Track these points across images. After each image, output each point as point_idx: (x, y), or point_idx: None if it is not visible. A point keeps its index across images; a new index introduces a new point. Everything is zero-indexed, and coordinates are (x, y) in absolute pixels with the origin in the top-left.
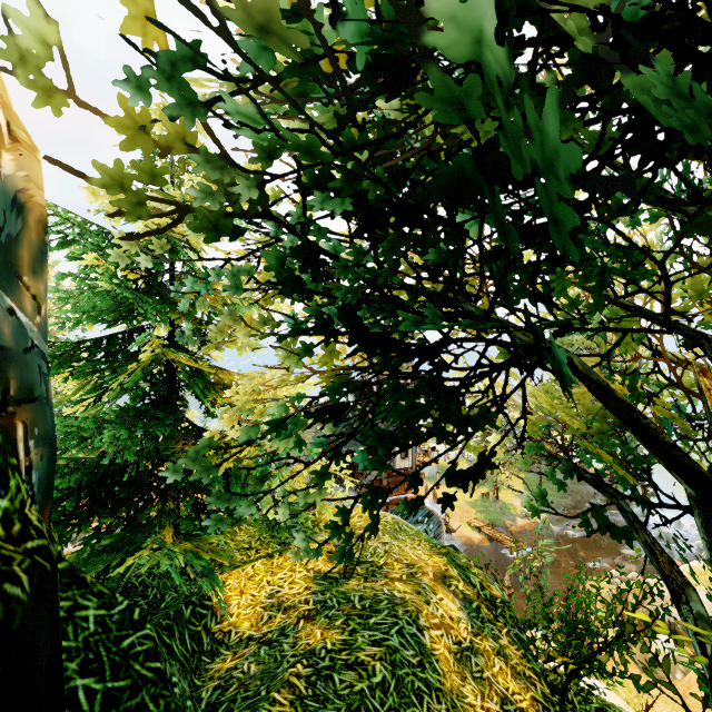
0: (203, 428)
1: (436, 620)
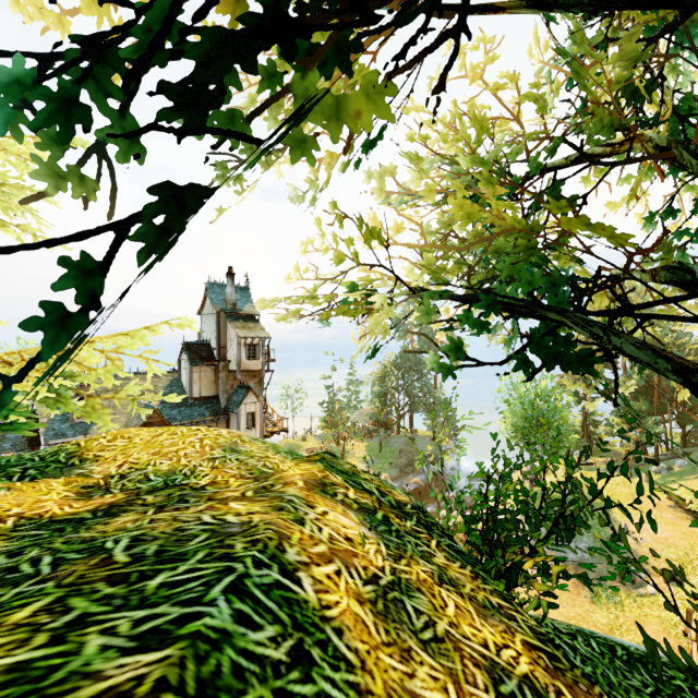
0: None
1: (321, 547)
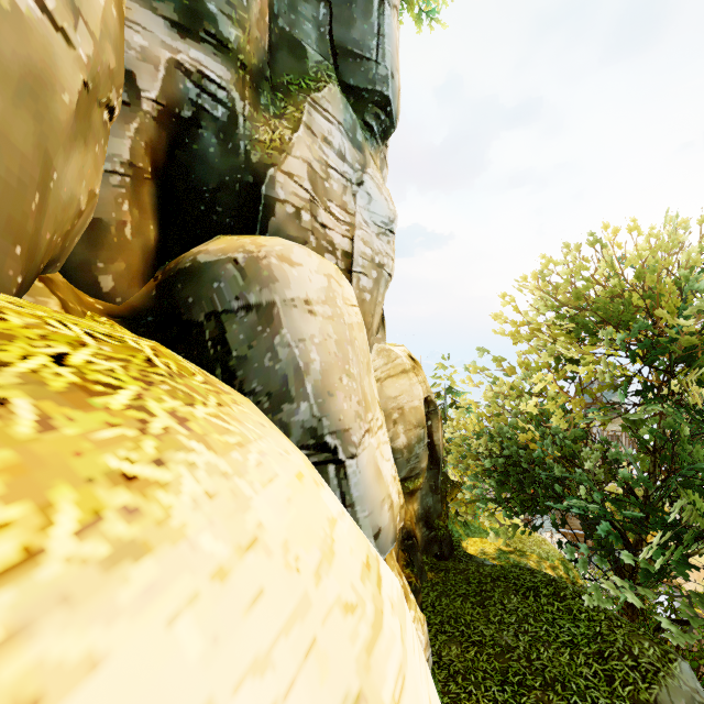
0: (457, 484)
1: None
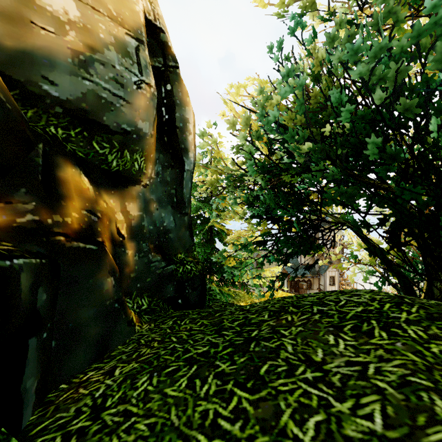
0: None
1: None
